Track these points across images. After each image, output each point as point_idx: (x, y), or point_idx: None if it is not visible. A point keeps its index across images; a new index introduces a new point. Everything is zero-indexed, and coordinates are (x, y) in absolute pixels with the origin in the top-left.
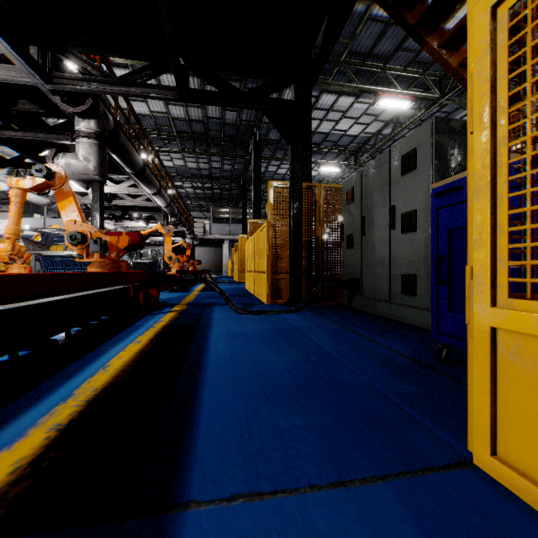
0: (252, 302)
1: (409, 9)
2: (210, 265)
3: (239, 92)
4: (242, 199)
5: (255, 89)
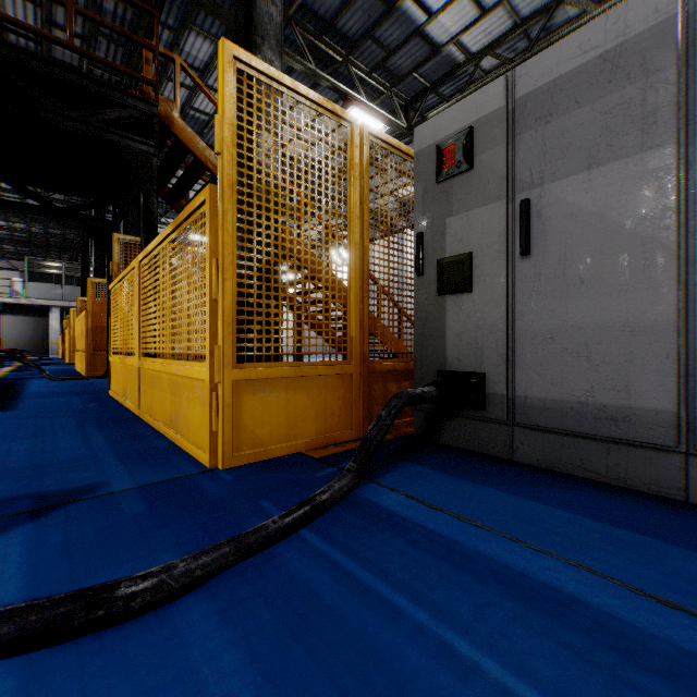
0: (73, 376)
1: (176, 201)
2: (26, 342)
3: (56, 207)
4: (82, 256)
5: (73, 207)
